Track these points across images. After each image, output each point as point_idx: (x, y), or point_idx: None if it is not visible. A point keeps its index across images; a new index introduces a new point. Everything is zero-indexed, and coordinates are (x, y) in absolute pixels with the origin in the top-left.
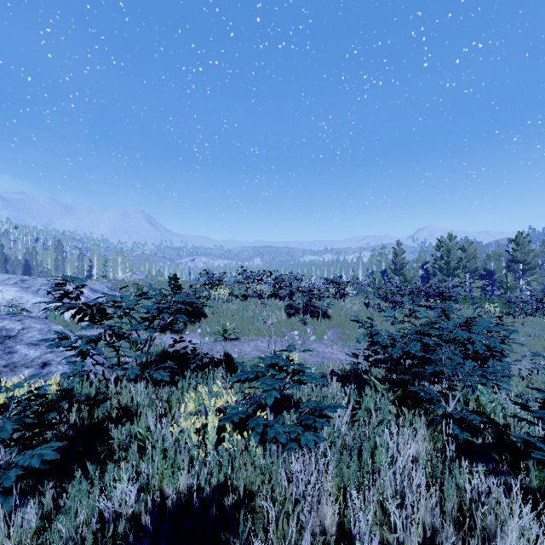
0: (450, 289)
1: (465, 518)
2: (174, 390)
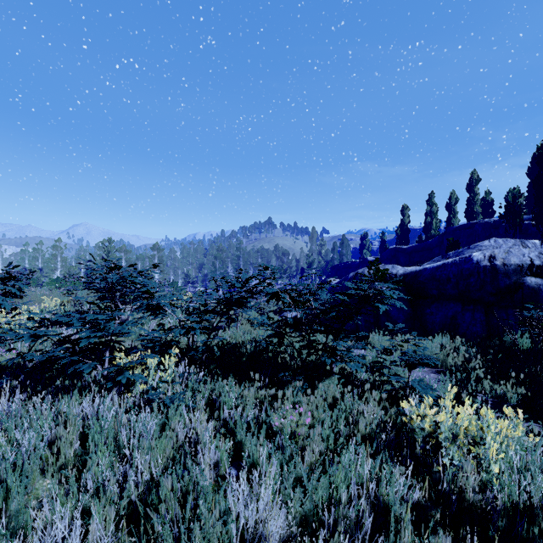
0: None
1: None
2: None
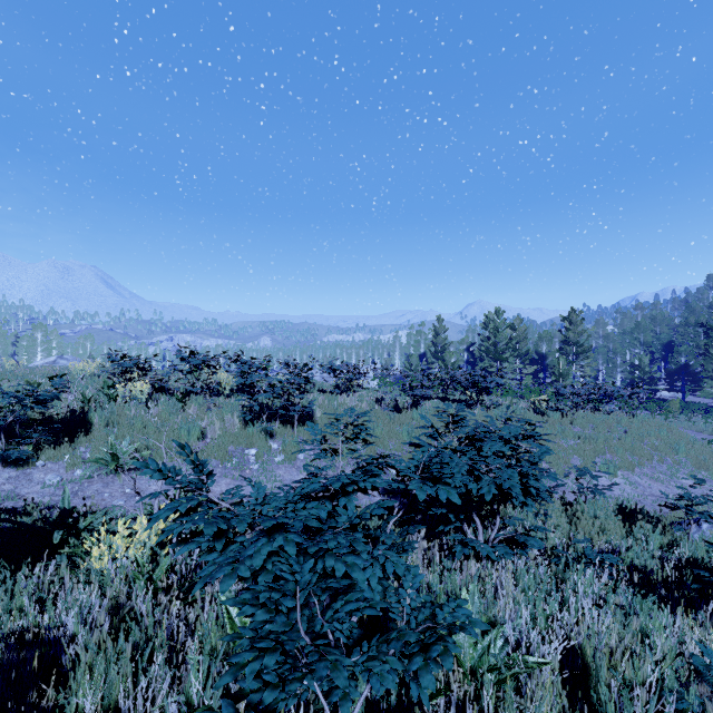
0: (487, 378)
1: None
2: None
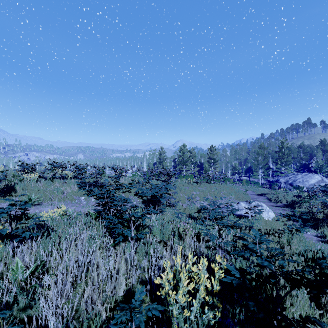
0: (171, 171)
1: (96, 252)
2: None
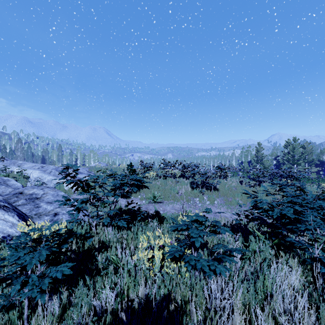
0: (298, 173)
1: None
2: (128, 232)
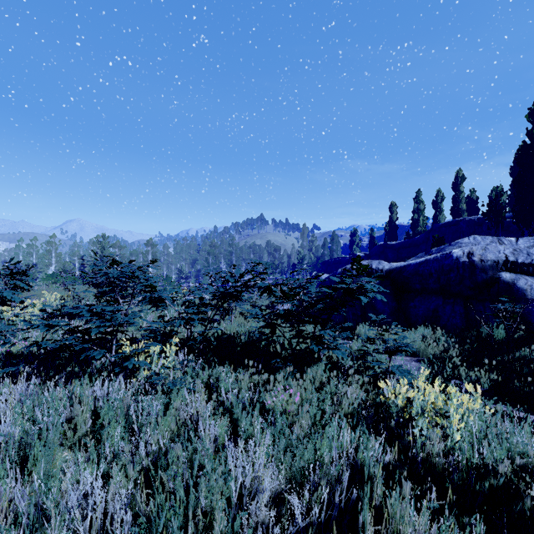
0: None
1: None
2: None
